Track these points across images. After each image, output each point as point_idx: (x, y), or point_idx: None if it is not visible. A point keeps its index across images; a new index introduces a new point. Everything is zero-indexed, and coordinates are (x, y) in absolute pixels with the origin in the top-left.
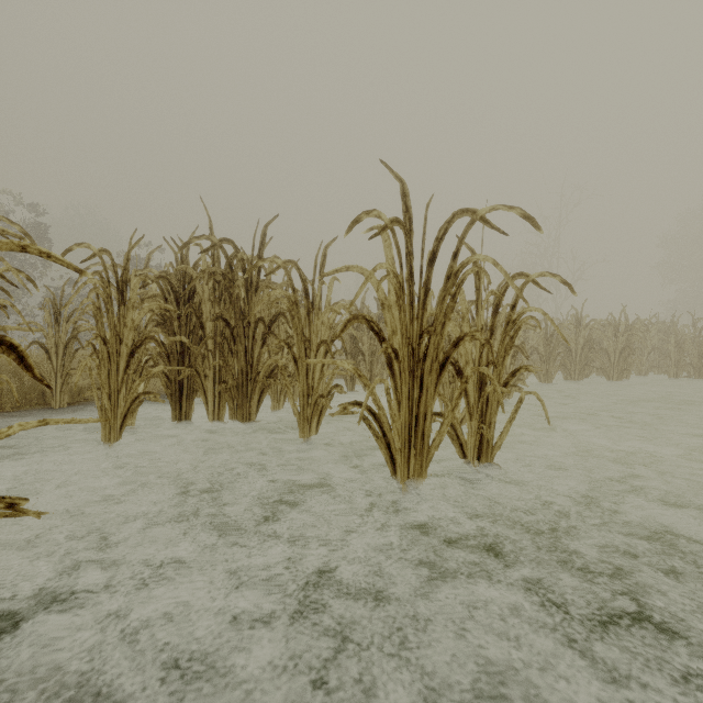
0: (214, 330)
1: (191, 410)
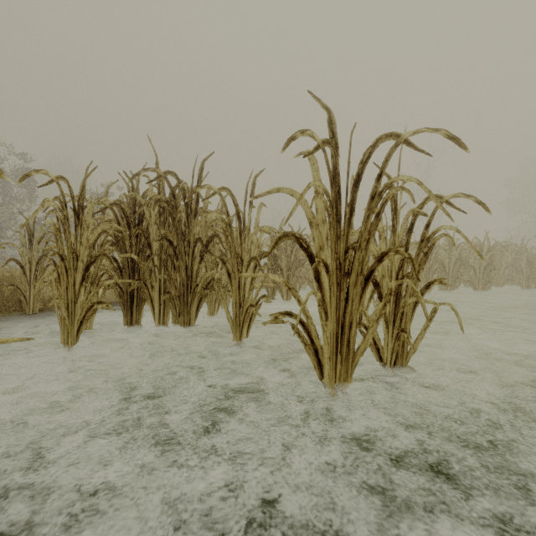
0: (160, 248)
1: (140, 316)
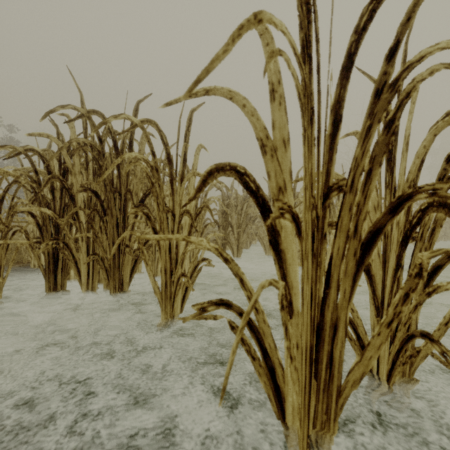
0: (88, 202)
1: (66, 280)
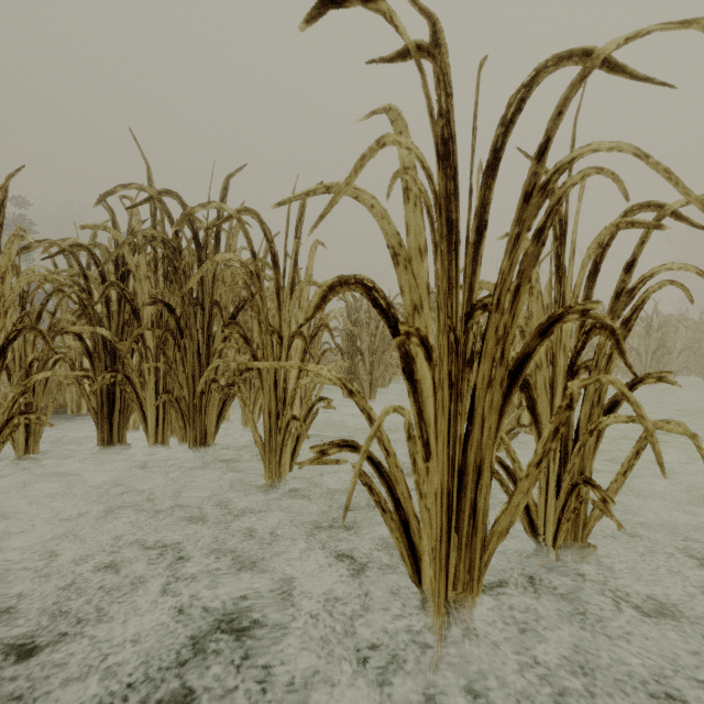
0: (157, 319)
1: (126, 429)
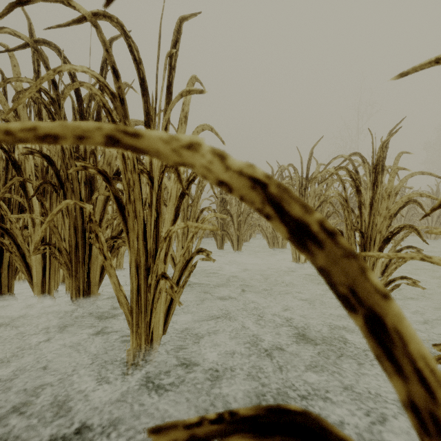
0: (42, 174)
1: (13, 279)
